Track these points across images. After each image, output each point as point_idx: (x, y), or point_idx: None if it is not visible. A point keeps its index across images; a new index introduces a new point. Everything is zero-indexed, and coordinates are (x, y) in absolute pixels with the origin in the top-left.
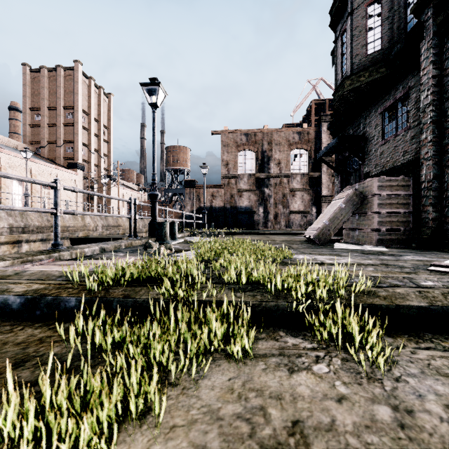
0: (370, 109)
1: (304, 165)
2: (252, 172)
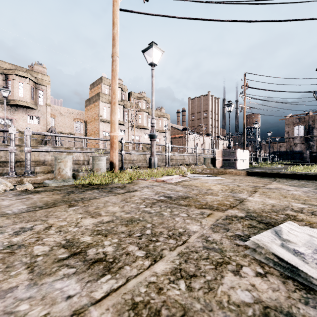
0: None
1: None
2: (302, 135)
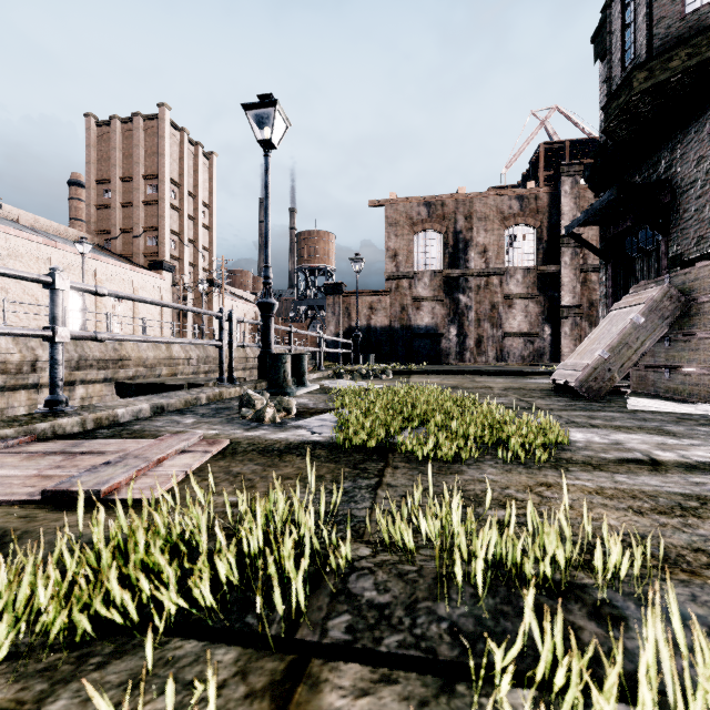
0: (685, 128)
1: (528, 253)
2: (437, 267)
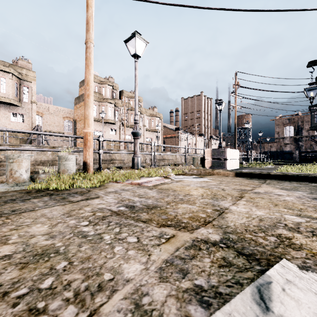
0: None
1: None
2: (292, 135)
